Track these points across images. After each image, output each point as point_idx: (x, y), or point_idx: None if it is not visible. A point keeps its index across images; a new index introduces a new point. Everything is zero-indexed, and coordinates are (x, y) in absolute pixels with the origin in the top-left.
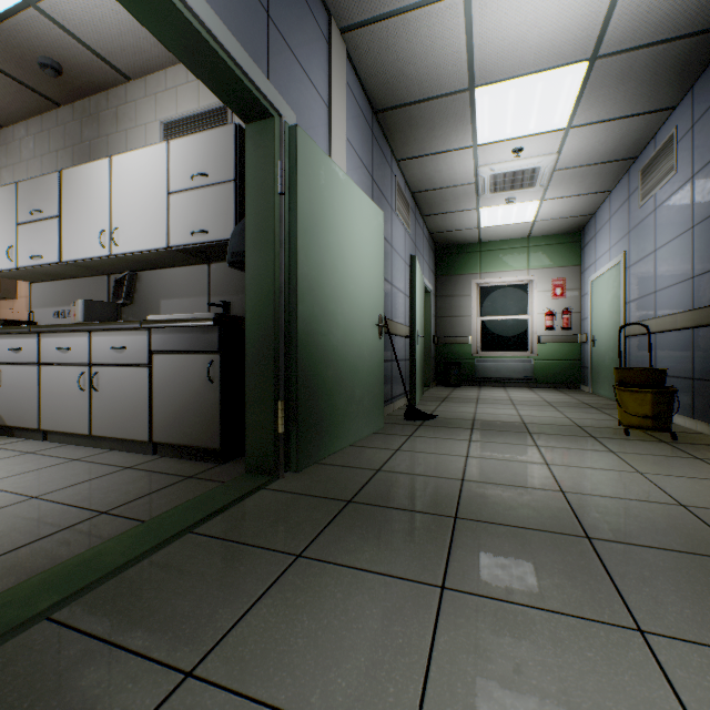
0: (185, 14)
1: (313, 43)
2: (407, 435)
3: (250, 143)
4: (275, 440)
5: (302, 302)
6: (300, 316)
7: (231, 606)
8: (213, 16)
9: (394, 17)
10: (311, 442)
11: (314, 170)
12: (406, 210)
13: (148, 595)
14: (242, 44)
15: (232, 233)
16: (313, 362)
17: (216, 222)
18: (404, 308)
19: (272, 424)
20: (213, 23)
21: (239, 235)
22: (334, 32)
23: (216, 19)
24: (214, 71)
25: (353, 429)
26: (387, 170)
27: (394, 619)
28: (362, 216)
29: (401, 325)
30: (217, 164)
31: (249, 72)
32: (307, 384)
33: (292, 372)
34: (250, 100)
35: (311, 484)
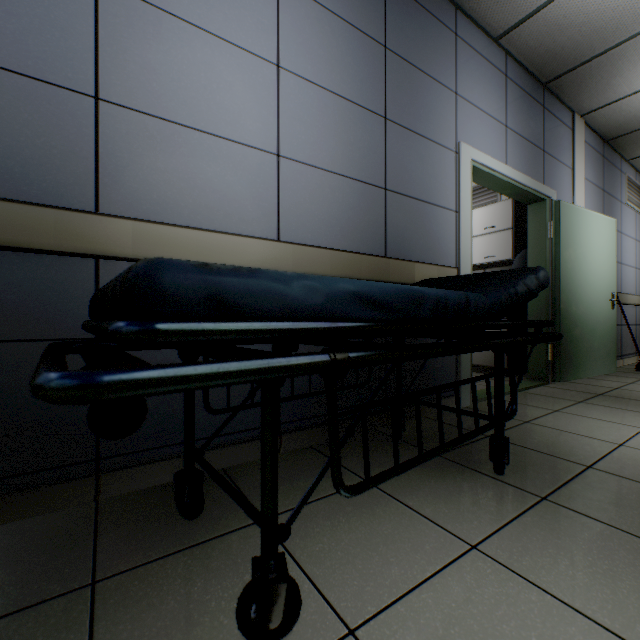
0: (518, 186)
1: (563, 140)
2: (639, 378)
3: (529, 214)
4: (546, 364)
5: (561, 292)
6: (560, 300)
7: (558, 405)
8: (526, 178)
9: (627, 97)
10: (566, 368)
11: (568, 218)
12: (636, 194)
13: (522, 399)
14: (533, 177)
15: (515, 258)
16: (567, 324)
17: (500, 251)
18: (633, 280)
19: (544, 355)
20: (526, 181)
21: (519, 259)
22: (576, 121)
23: (527, 178)
24: (521, 195)
25: (591, 368)
26: (616, 174)
27: (635, 416)
28: (597, 230)
29: (630, 295)
30: (500, 220)
31: (537, 189)
32: (564, 336)
33: (556, 329)
34: (534, 198)
35: (570, 387)
